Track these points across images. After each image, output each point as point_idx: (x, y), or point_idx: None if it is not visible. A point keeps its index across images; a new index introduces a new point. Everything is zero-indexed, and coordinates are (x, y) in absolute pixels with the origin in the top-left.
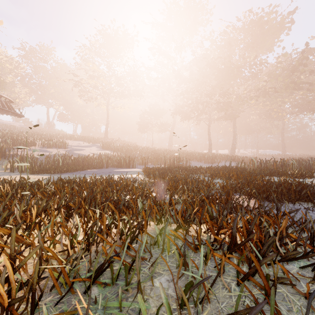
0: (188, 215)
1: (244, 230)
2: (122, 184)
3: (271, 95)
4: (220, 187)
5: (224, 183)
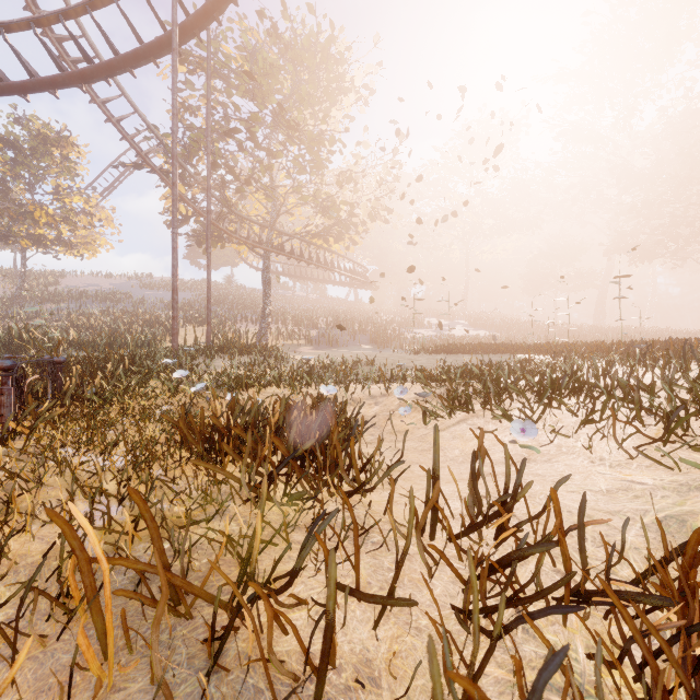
0: None
1: None
2: None
3: None
4: None
5: None
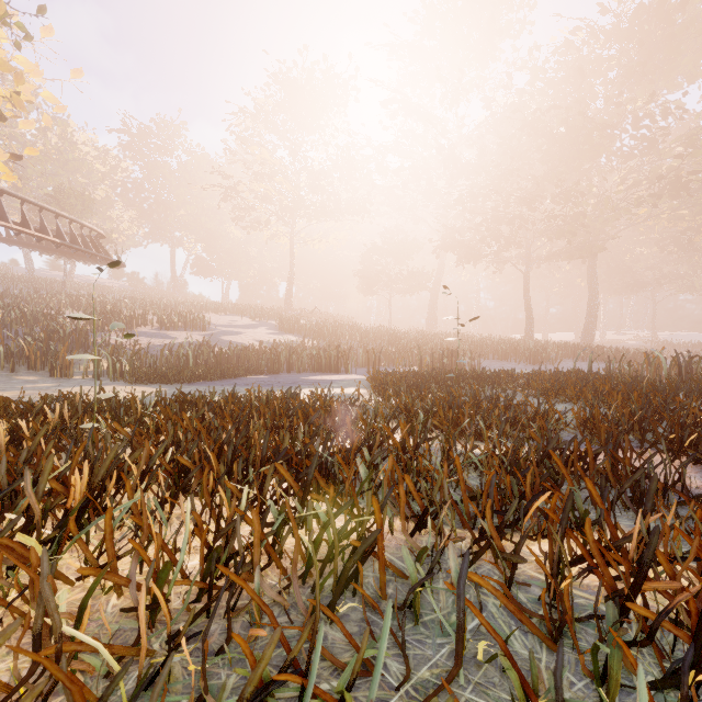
0: (513, 512)
1: None
2: (318, 411)
3: (694, 191)
4: (577, 424)
5: (589, 415)
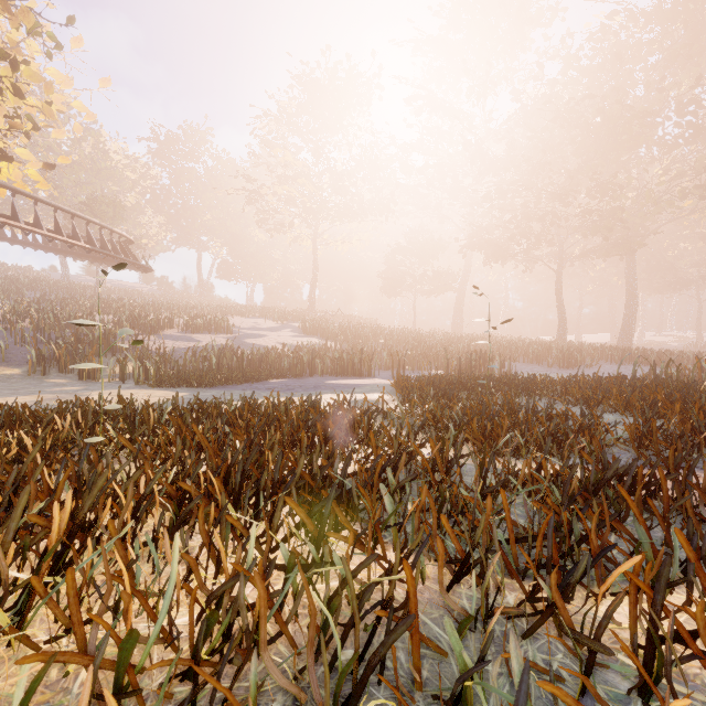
0: (581, 571)
1: None
2: (338, 424)
3: None
4: (631, 440)
5: (645, 430)
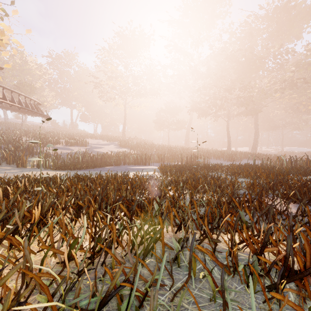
0: (216, 222)
1: (307, 252)
2: (137, 182)
3: (299, 86)
4: (247, 187)
5: (252, 183)
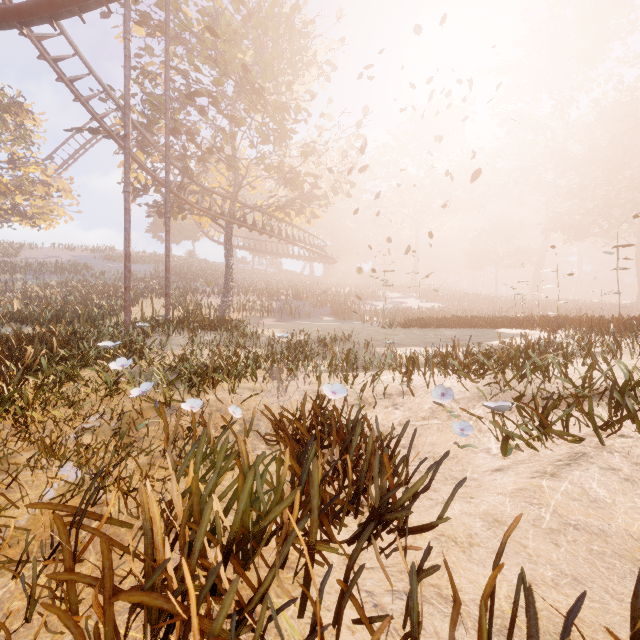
0: None
1: None
2: None
3: None
4: None
5: None
